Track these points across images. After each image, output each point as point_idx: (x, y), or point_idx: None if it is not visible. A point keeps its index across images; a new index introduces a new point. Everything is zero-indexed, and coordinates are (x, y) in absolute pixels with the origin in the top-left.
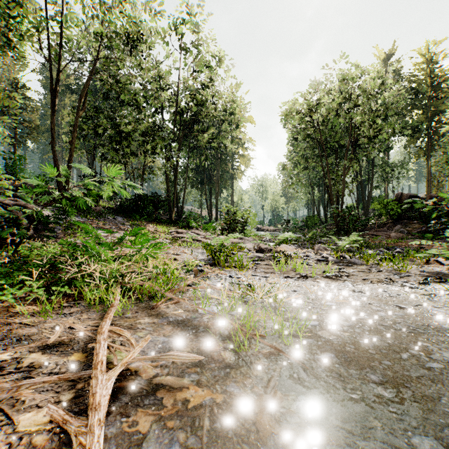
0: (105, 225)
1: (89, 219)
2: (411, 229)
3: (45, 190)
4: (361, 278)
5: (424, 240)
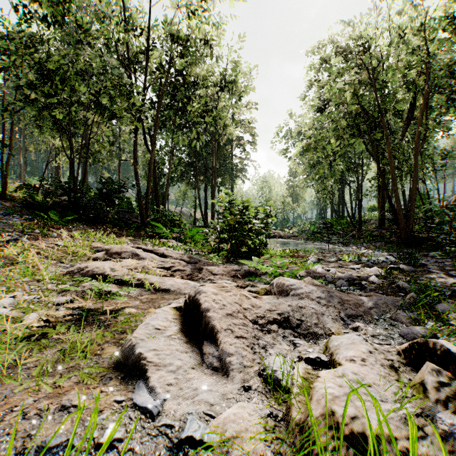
0: None
1: None
2: None
3: None
4: None
5: None
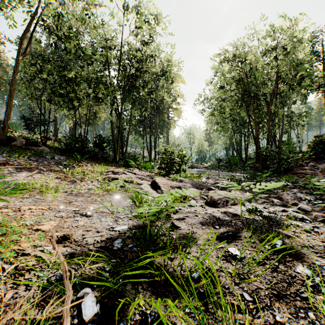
0: (31, 165)
1: (17, 159)
2: None
3: None
4: None
5: None
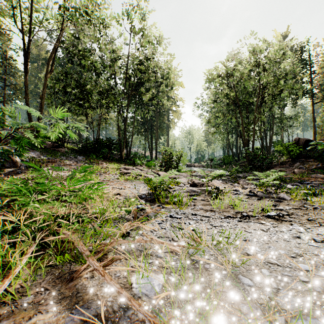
0: (66, 163)
1: (54, 158)
2: (308, 165)
3: None
4: (305, 219)
5: None
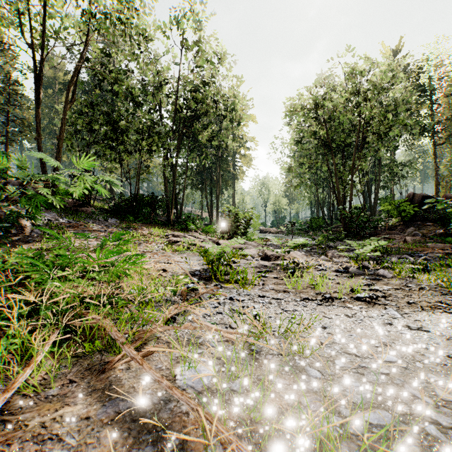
0: (93, 228)
1: (76, 222)
2: (426, 231)
3: (0, 186)
4: (405, 302)
5: (446, 244)
